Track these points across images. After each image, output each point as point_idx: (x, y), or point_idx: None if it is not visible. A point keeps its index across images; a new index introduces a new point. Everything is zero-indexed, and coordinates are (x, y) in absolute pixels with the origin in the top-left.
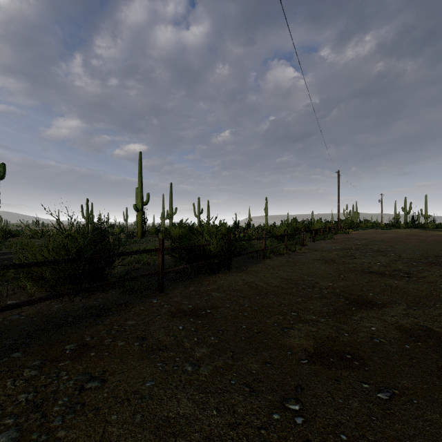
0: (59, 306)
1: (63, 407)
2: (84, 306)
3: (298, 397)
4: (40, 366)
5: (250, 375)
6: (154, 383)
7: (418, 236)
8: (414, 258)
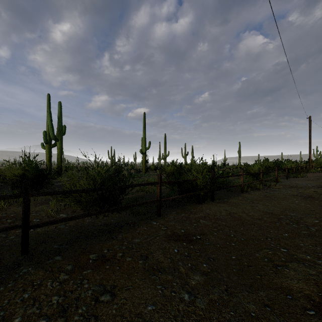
0: (89, 221)
1: (81, 317)
2: (105, 222)
3: None
4: (71, 271)
5: (249, 318)
6: (154, 308)
7: None
8: None
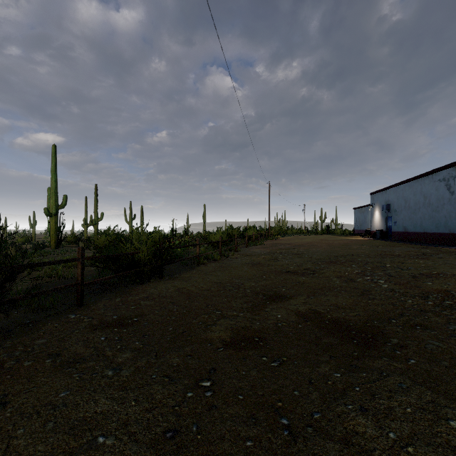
0: None
1: None
2: None
3: (210, 377)
4: None
5: (171, 368)
6: (69, 392)
7: (328, 241)
8: (320, 259)
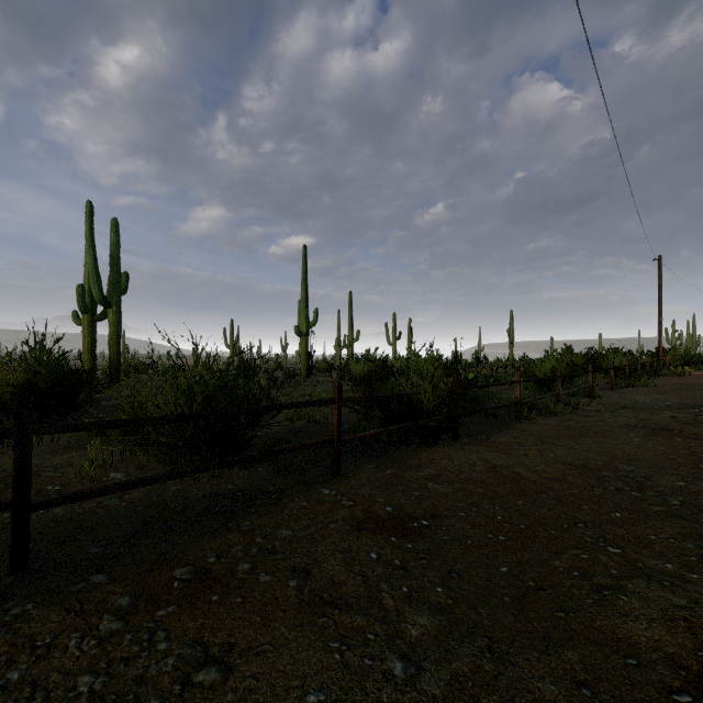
0: (177, 489)
1: None
2: (213, 491)
3: None
4: (128, 609)
5: None
6: (324, 699)
7: None
8: None
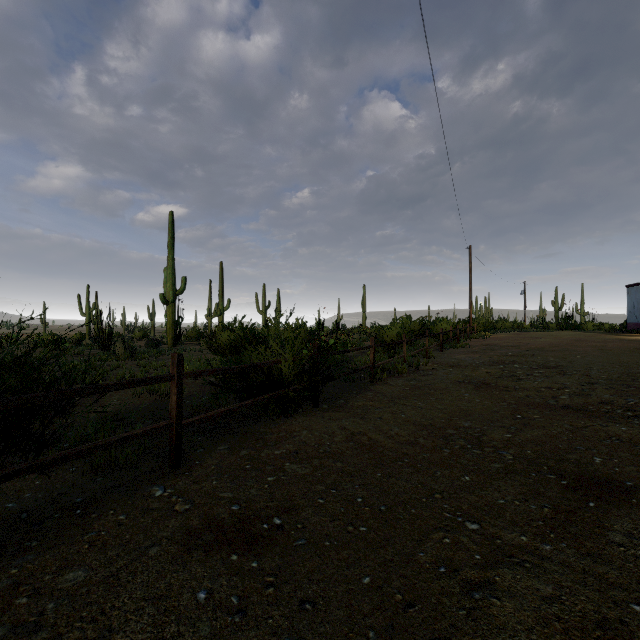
0: None
1: None
2: None
3: None
4: None
5: None
6: None
7: (589, 342)
8: (614, 379)
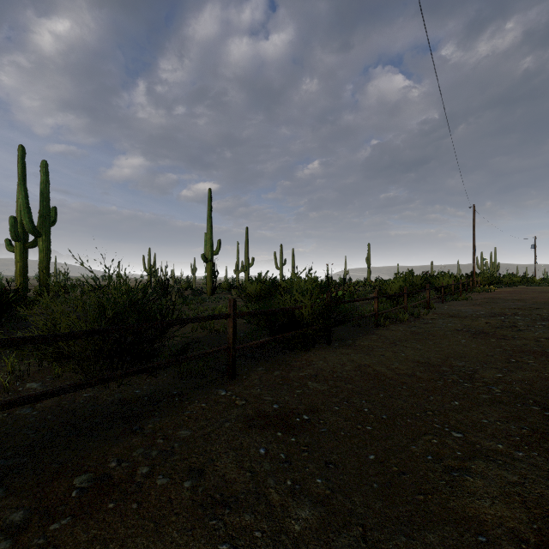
0: (88, 396)
1: None
2: (122, 397)
3: None
4: (20, 525)
5: None
6: None
7: None
8: None
